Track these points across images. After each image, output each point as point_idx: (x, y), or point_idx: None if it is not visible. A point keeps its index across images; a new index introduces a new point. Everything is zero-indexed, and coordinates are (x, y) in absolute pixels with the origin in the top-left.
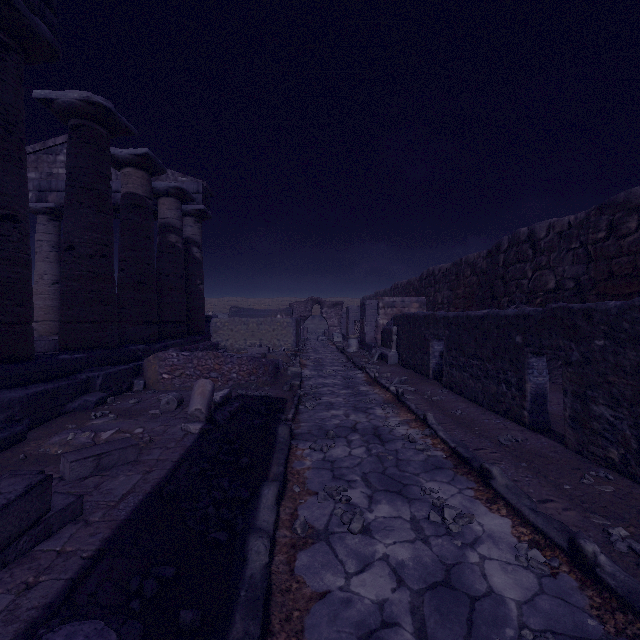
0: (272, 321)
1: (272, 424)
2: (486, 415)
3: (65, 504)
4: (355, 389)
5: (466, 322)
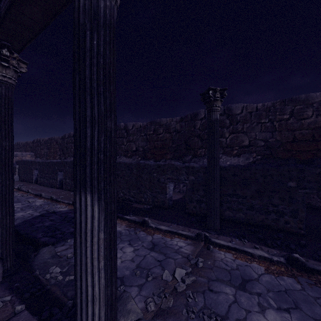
0: None
1: None
2: (49, 188)
3: None
4: None
5: (45, 163)
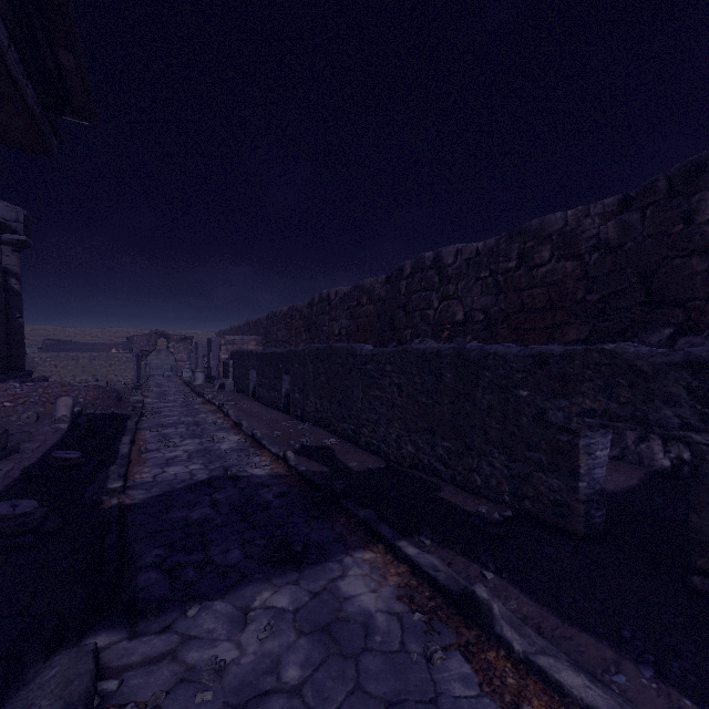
0: (109, 356)
1: (122, 423)
2: (267, 410)
3: (13, 444)
4: (191, 407)
5: (265, 357)
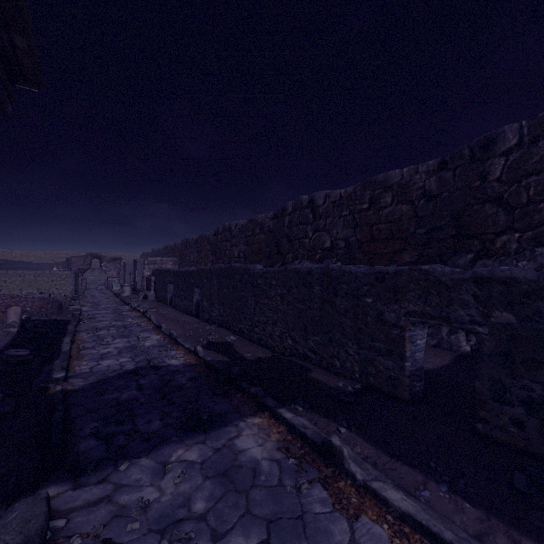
0: (51, 273)
1: (63, 327)
2: (182, 315)
3: None
4: (120, 314)
5: (180, 274)
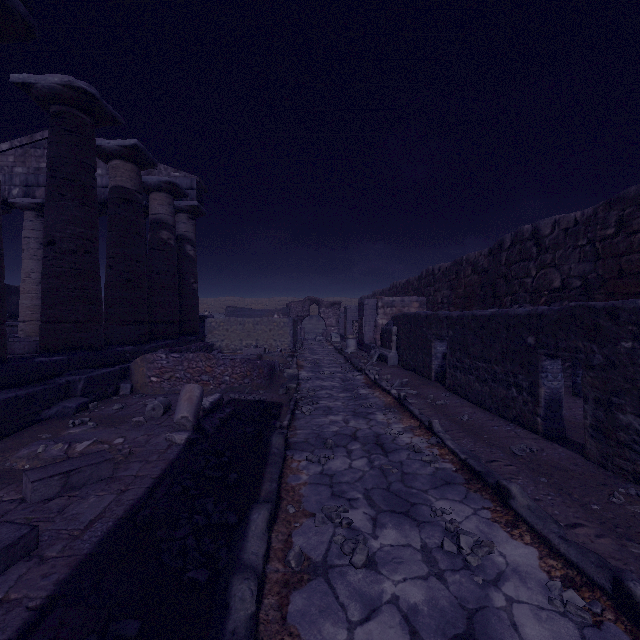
0: (268, 321)
1: (266, 432)
2: (495, 421)
3: (15, 538)
4: (354, 392)
5: (472, 322)
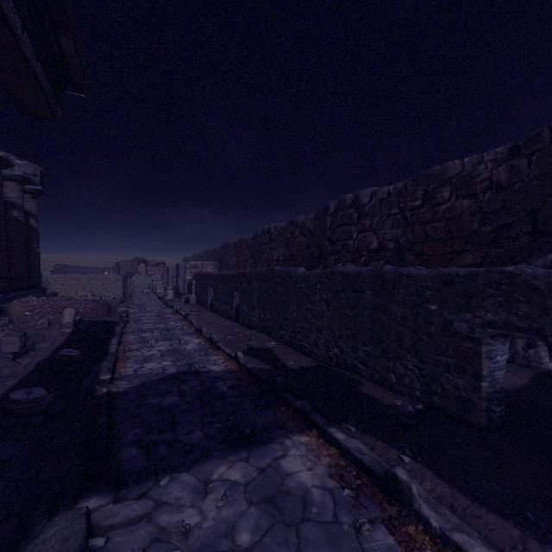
0: (102, 277)
1: (111, 328)
2: (222, 319)
3: (30, 344)
4: (163, 316)
5: (220, 277)
